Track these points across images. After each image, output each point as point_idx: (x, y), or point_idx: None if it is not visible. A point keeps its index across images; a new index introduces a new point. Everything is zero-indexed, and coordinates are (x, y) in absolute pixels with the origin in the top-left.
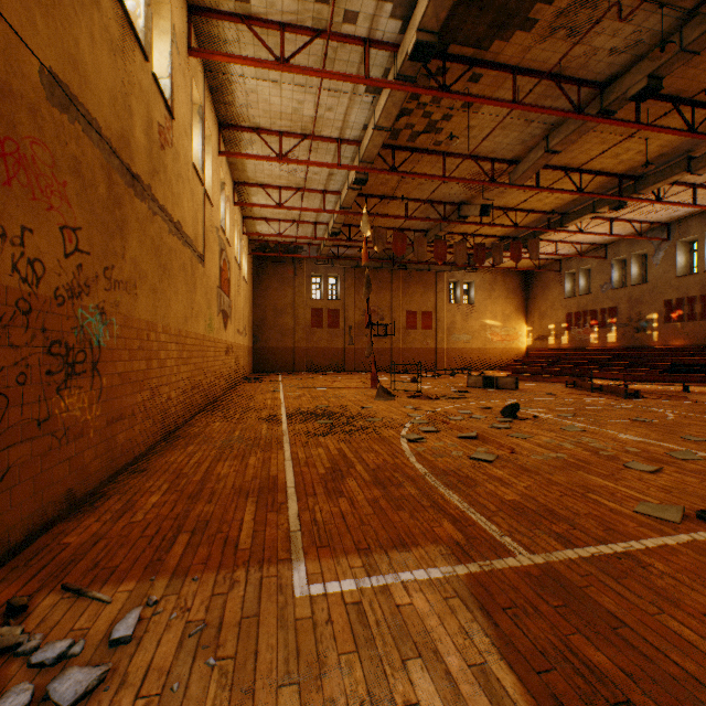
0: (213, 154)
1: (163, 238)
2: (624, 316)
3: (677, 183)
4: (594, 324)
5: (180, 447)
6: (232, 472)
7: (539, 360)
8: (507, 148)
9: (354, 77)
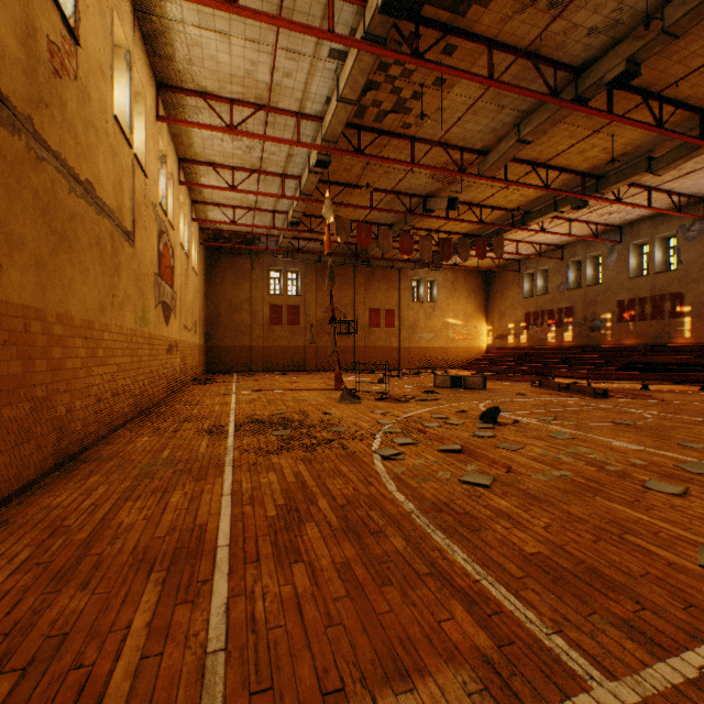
0: (148, 116)
1: (59, 197)
2: (580, 315)
3: (635, 185)
4: (551, 324)
5: (79, 478)
6: (140, 521)
7: (500, 358)
8: (478, 136)
9: (316, 29)
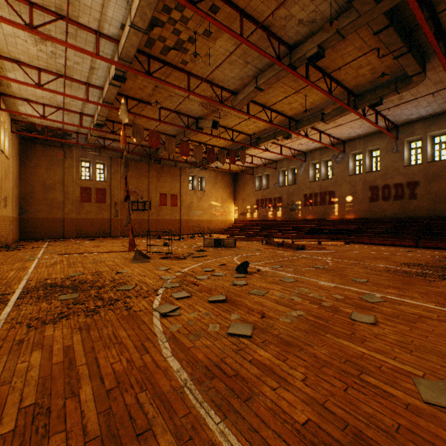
0: None
1: None
2: (285, 202)
3: (314, 129)
4: (270, 206)
5: None
6: None
7: (243, 227)
8: (232, 81)
9: None
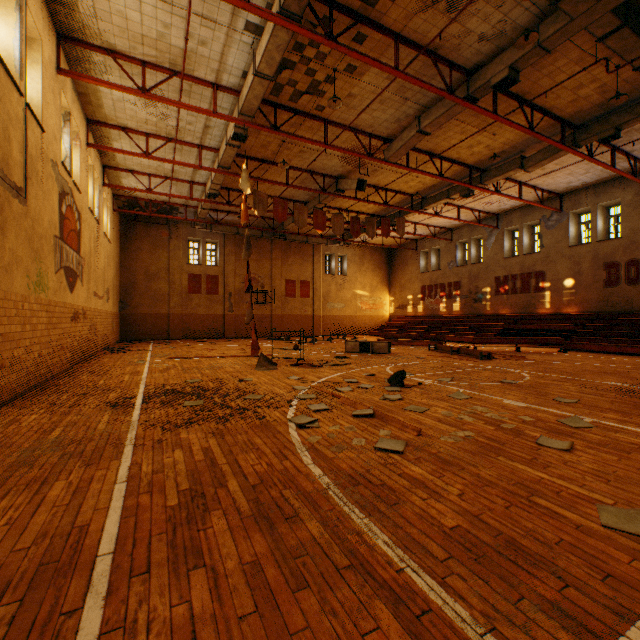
0: (46, 66)
1: None
2: (466, 289)
3: (510, 180)
4: (443, 296)
5: None
6: None
7: (401, 326)
8: (384, 125)
9: None
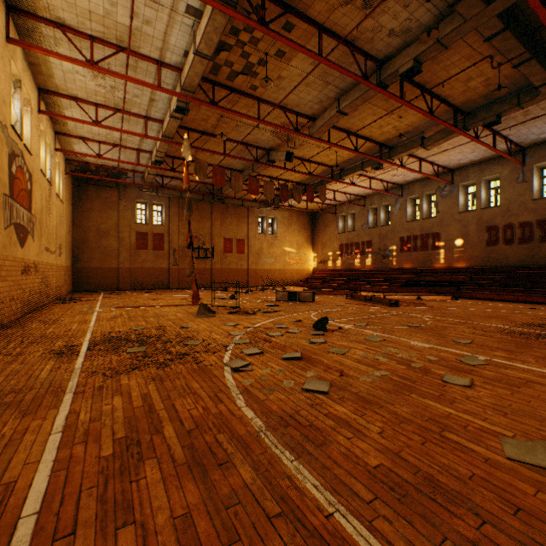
0: None
1: None
2: (376, 247)
3: (412, 156)
4: (357, 252)
5: None
6: None
7: (323, 278)
8: (309, 105)
9: None
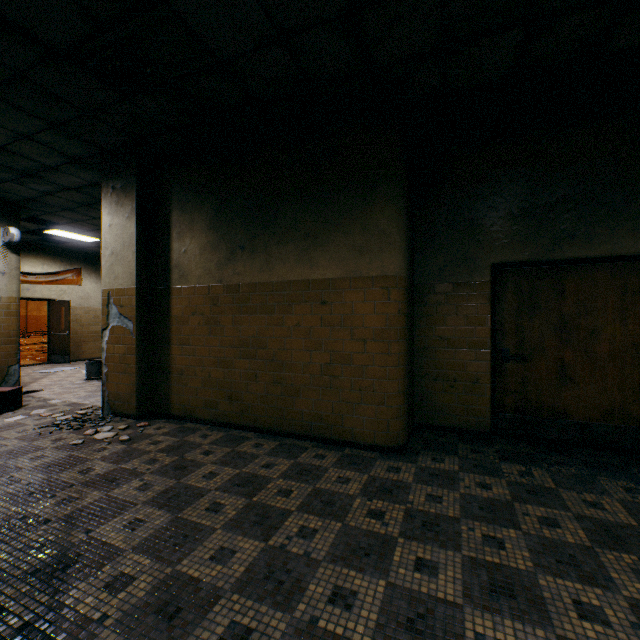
0: None
1: None
2: None
3: None
4: None
5: None
6: None
7: None
8: None
9: None
